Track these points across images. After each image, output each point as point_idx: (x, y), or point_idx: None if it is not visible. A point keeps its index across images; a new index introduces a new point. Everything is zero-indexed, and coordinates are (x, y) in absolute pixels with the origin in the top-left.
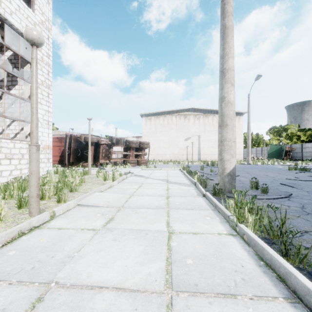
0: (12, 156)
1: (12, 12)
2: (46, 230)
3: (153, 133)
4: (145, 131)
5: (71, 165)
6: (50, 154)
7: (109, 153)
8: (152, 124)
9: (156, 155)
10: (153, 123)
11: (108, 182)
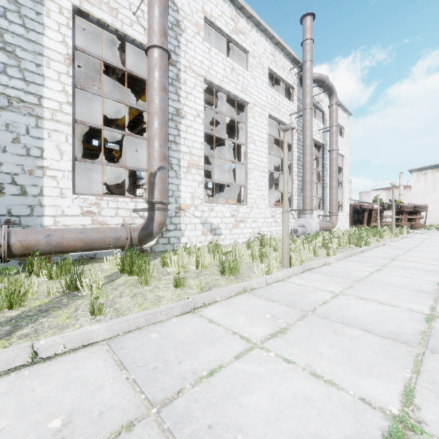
0: (339, 220)
1: (339, 147)
2: (406, 239)
3: (430, 191)
4: (415, 189)
5: (349, 227)
6: (348, 218)
7: (380, 217)
8: (428, 179)
9: (435, 218)
10: (429, 178)
11: (404, 235)
